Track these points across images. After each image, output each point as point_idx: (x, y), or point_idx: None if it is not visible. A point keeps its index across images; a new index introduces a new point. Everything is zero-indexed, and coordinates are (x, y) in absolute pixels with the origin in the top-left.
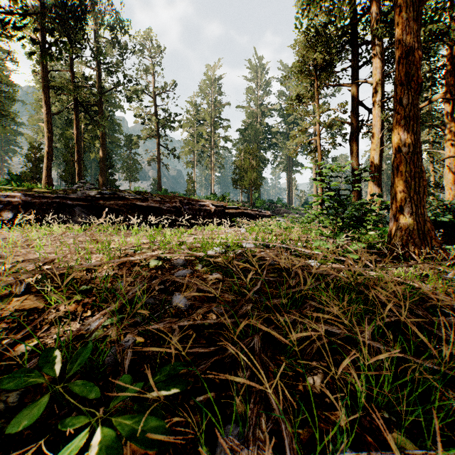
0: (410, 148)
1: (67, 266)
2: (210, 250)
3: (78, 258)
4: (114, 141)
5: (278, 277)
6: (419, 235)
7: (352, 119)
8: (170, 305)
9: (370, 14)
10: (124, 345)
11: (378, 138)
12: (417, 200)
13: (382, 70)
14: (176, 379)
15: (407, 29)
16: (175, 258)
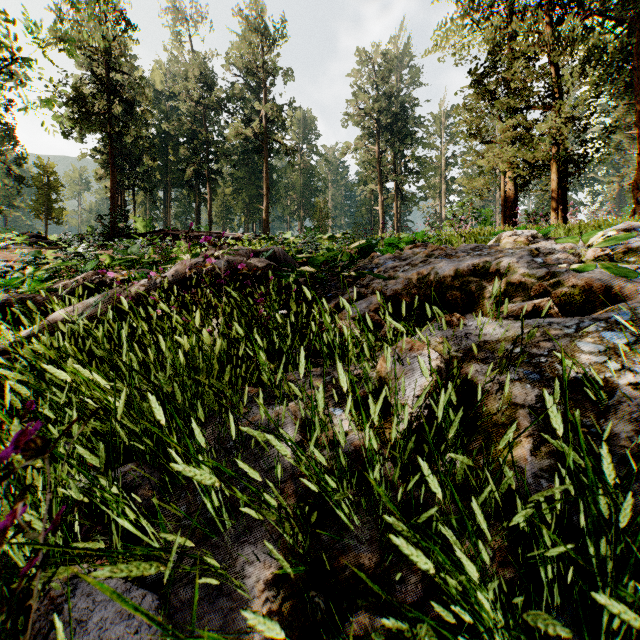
0: None
1: None
2: None
3: None
4: None
5: None
6: None
7: None
8: None
9: None
10: None
11: None
12: None
13: None
14: None
15: None
16: None
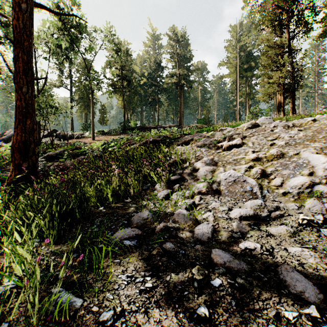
0: None
1: None
2: None
3: None
4: None
5: None
6: None
7: None
8: None
9: None
10: None
11: None
12: None
13: None
14: None
15: None
16: None
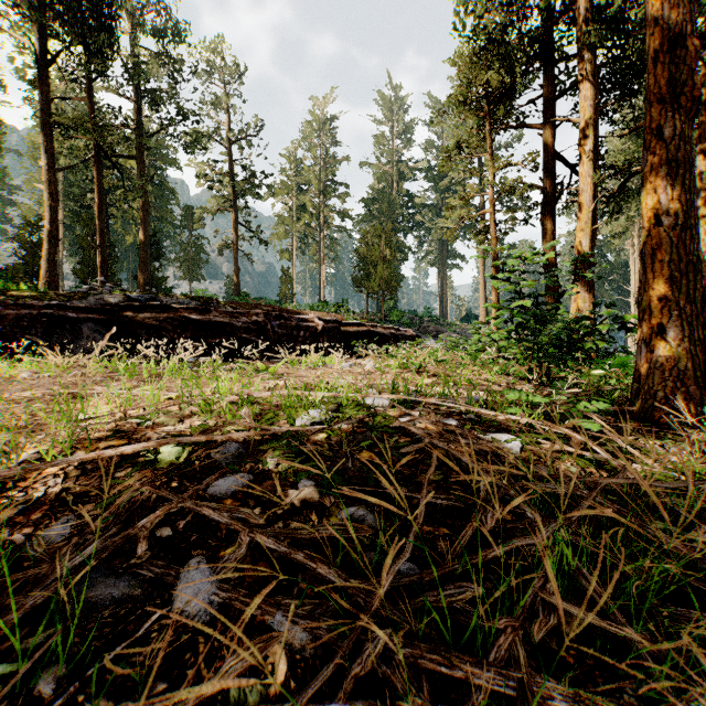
0: (678, 219)
1: None
2: (300, 417)
3: None
4: (165, 217)
5: (443, 482)
6: (695, 379)
7: (546, 182)
8: (168, 605)
9: (576, 10)
10: None
11: (589, 211)
12: (691, 315)
13: (596, 101)
14: None
15: None
16: (225, 438)
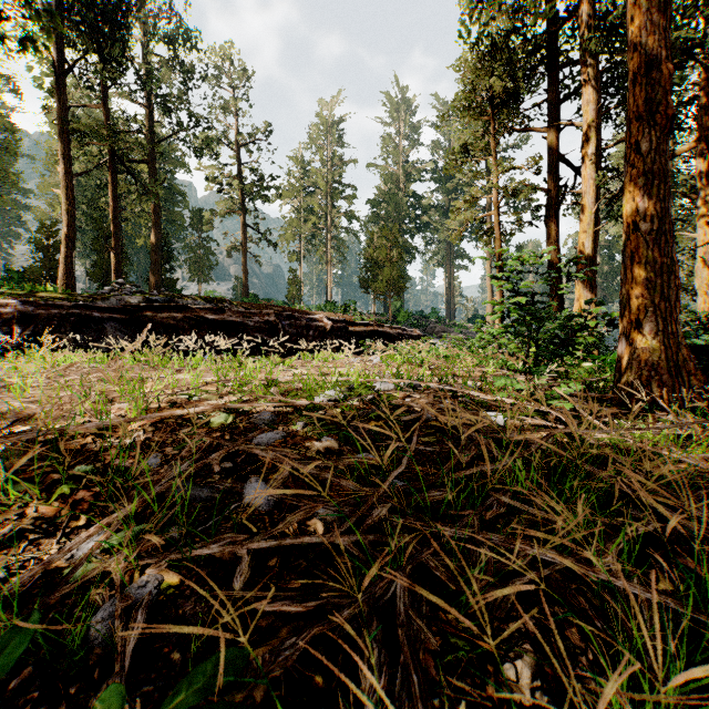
0: (654, 225)
1: (51, 429)
2: (319, 395)
3: (81, 412)
4: (175, 219)
5: (436, 443)
6: (668, 369)
7: (550, 184)
8: (240, 502)
9: (579, 17)
10: (133, 599)
11: (591, 213)
12: (665, 311)
13: (598, 106)
14: (221, 704)
15: (648, 27)
16: (259, 409)
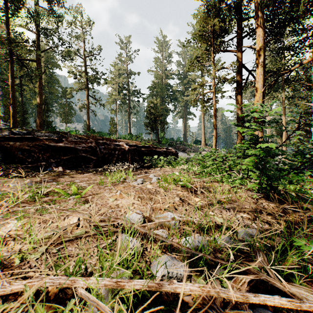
0: None
1: None
2: None
3: None
4: (53, 92)
5: None
6: None
7: (238, 78)
8: None
9: None
10: None
11: (261, 92)
12: None
13: (264, 38)
14: None
15: None
16: None
